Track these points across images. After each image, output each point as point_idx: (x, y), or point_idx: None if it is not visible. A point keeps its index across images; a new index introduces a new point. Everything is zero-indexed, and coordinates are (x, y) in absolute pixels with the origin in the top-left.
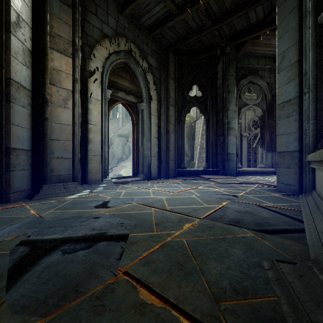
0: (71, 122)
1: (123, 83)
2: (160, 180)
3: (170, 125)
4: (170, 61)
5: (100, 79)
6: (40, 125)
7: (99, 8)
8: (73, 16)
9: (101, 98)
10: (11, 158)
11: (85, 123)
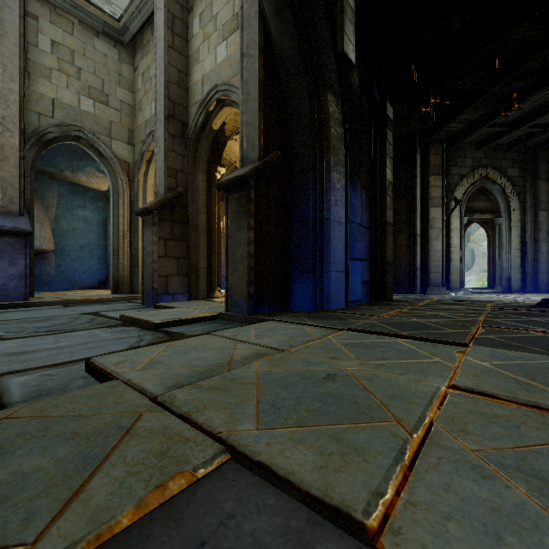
0: (441, 249)
1: (478, 205)
2: (523, 293)
3: (540, 233)
4: (540, 161)
5: (458, 212)
6: (425, 253)
7: (458, 159)
8: (442, 180)
9: (459, 226)
10: (417, 273)
11: (448, 247)
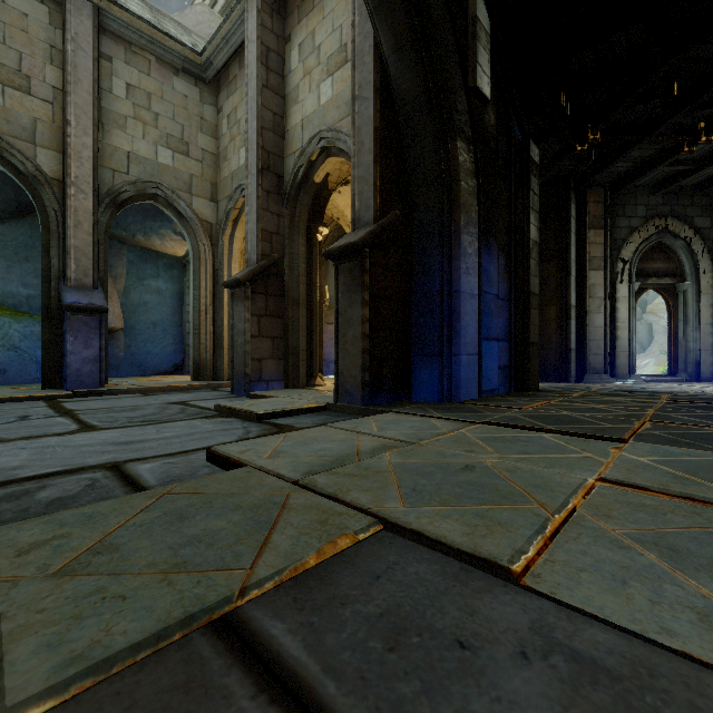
0: (603, 324)
1: (654, 266)
2: None
3: None
4: None
5: (627, 276)
6: (581, 330)
7: (626, 207)
8: (605, 235)
9: (628, 294)
10: (570, 355)
11: (613, 322)
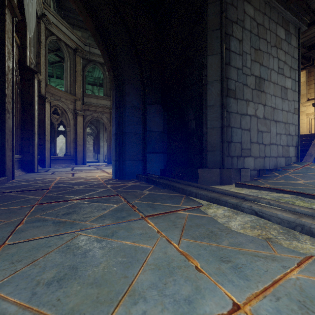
0: None
1: None
2: None
3: None
4: None
5: None
6: None
7: None
8: None
9: None
10: None
11: None
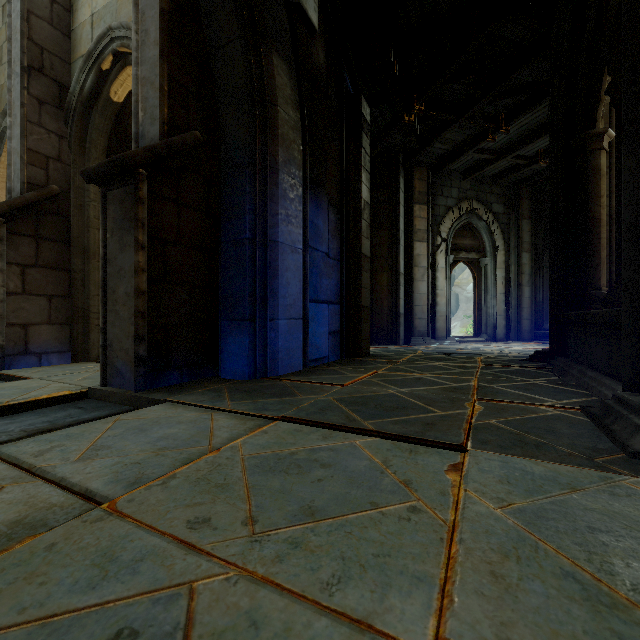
0: (426, 291)
1: (464, 242)
2: (508, 342)
3: (523, 276)
4: (524, 198)
5: (444, 249)
6: (409, 296)
7: (444, 188)
8: (427, 210)
9: (445, 265)
10: (400, 319)
11: (434, 289)
